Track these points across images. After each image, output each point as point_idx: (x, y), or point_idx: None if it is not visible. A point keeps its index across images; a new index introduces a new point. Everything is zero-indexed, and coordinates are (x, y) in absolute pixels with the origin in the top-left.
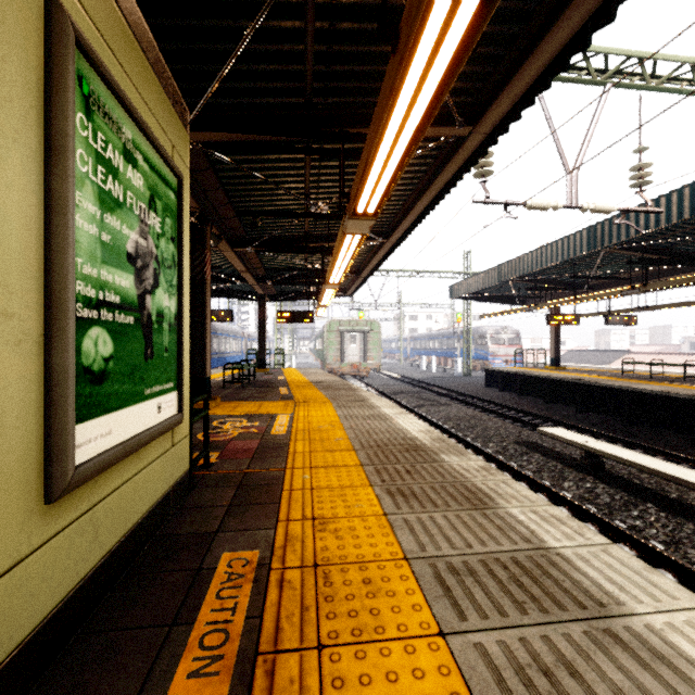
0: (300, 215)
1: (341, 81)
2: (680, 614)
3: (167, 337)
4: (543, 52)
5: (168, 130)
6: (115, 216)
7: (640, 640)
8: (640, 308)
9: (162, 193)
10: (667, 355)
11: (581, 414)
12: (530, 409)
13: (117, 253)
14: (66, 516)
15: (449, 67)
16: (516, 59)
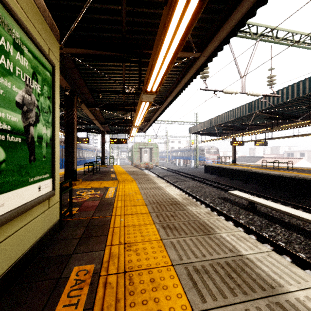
0: (120, 93)
1: (139, 27)
2: (310, 290)
3: (45, 149)
4: (234, 17)
5: (46, 39)
6: (7, 79)
7: (294, 308)
8: (268, 139)
9: (41, 72)
10: (278, 158)
11: (245, 184)
12: (223, 182)
13: (9, 101)
14: None
15: (193, 15)
16: (221, 21)
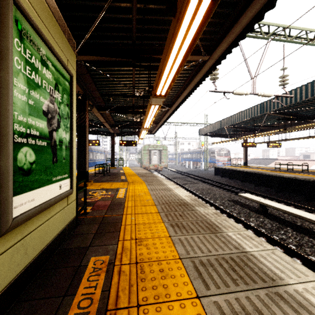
0: (130, 96)
1: (149, 33)
2: (309, 283)
3: (64, 152)
4: (242, 21)
5: (65, 52)
6: (36, 92)
7: (292, 297)
8: (282, 140)
9: (62, 82)
10: (293, 161)
11: (257, 187)
12: (234, 185)
13: (37, 110)
14: (9, 243)
15: (200, 25)
16: (229, 25)
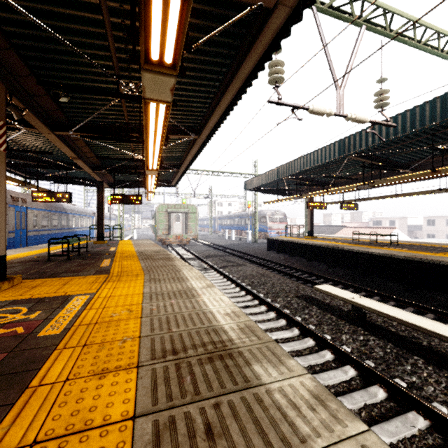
0: (110, 94)
1: None
2: None
3: None
4: None
5: None
6: None
7: None
8: (359, 199)
9: None
10: (365, 228)
11: (331, 269)
12: (298, 266)
13: None
14: None
15: None
16: None
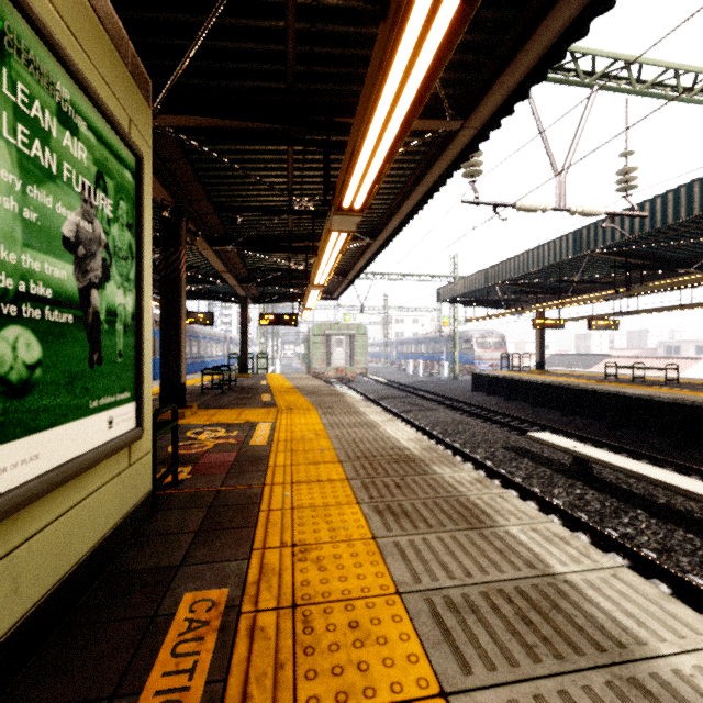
0: (283, 212)
1: (326, 66)
2: None
3: (122, 339)
4: (539, 40)
5: (124, 100)
6: (45, 190)
7: (670, 691)
8: (621, 313)
9: (114, 171)
10: (645, 359)
11: (566, 418)
12: (516, 414)
13: (48, 236)
14: None
15: (444, 40)
16: (510, 49)
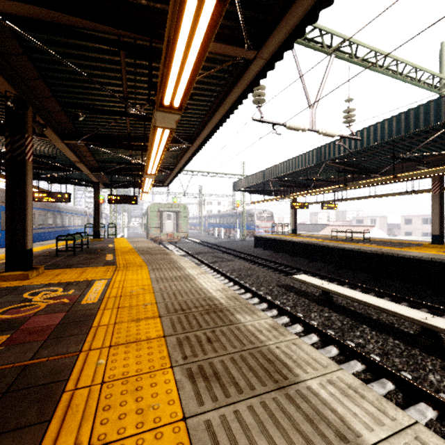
0: (119, 114)
1: None
2: None
3: None
4: None
5: None
6: None
7: None
8: (338, 200)
9: None
10: (347, 227)
11: (311, 263)
12: (282, 261)
13: None
14: None
15: None
16: None
